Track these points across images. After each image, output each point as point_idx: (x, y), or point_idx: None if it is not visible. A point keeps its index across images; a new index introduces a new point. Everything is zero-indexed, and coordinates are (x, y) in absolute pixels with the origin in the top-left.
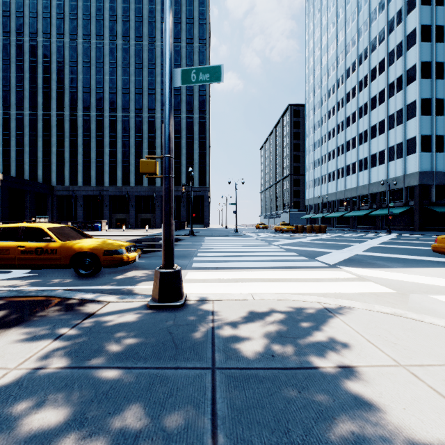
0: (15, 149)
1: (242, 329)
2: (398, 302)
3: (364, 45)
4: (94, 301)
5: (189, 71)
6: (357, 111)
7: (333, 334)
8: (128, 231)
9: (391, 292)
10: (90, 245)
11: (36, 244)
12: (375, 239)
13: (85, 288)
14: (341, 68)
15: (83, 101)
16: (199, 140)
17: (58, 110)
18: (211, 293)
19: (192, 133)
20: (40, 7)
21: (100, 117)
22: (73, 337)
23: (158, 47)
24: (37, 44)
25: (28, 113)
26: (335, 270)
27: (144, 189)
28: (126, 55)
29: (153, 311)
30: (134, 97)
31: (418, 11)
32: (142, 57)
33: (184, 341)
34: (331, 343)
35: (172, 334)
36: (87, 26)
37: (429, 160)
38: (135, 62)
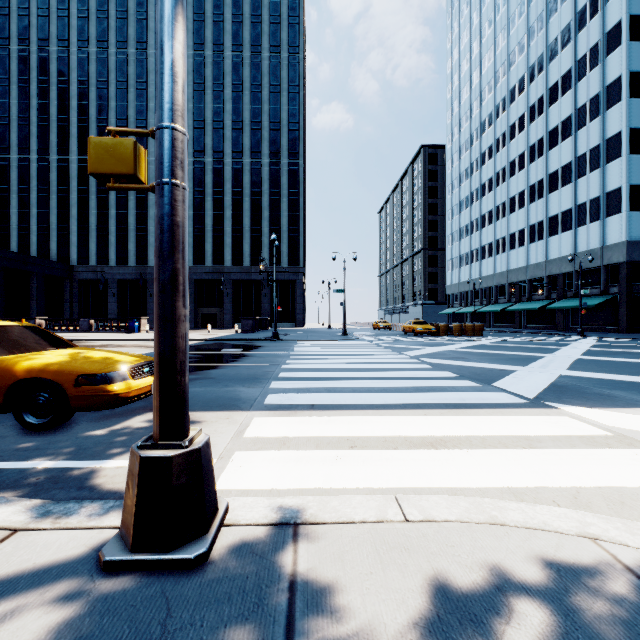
0: (17, 211)
1: None
2: None
3: (538, 51)
4: None
5: None
6: (526, 152)
7: None
8: None
9: None
10: (49, 365)
11: None
12: (568, 346)
13: (7, 468)
14: (502, 88)
15: None
16: (288, 197)
17: (79, 153)
18: (294, 487)
19: (278, 187)
20: (54, 1)
21: None
22: None
23: (228, 59)
24: (49, 56)
25: (36, 158)
26: (548, 412)
27: (208, 270)
28: None
29: (109, 583)
30: (192, 134)
31: None
32: (205, 74)
33: None
34: None
35: None
36: (122, 29)
37: None
38: (193, 81)
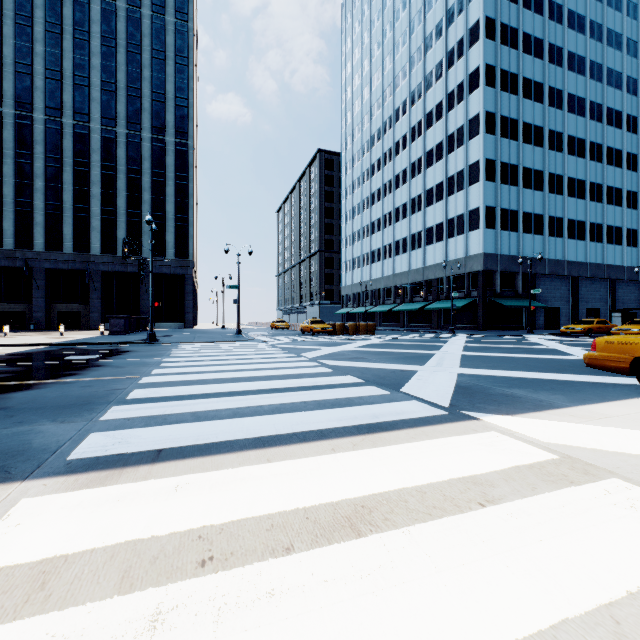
0: None
1: None
2: None
3: (418, 80)
4: None
5: None
6: (408, 168)
7: None
8: (18, 335)
9: None
10: None
11: None
12: (448, 343)
13: None
14: (389, 107)
15: None
16: (175, 181)
17: None
18: None
19: (162, 168)
20: None
21: None
22: None
23: (96, 4)
24: None
25: None
26: (473, 427)
27: (66, 258)
28: (25, 2)
29: None
30: (43, 84)
31: (483, 45)
32: (62, 13)
33: None
34: None
35: None
36: None
37: (493, 240)
38: (45, 18)
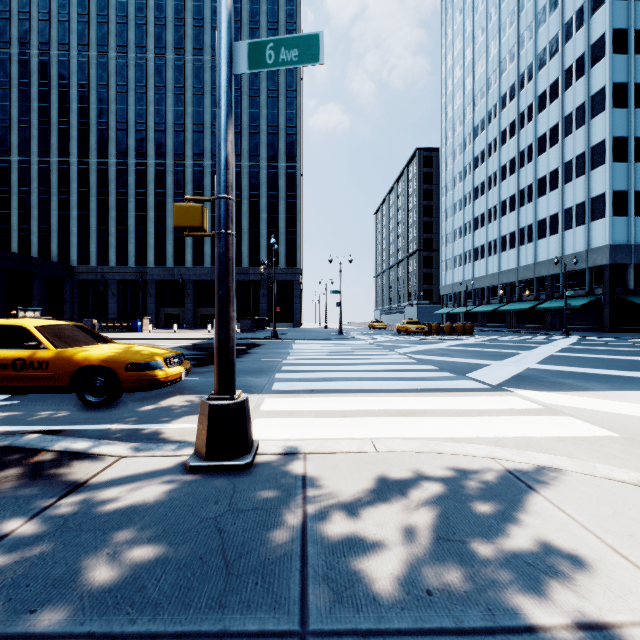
0: (18, 212)
1: (360, 519)
2: (630, 457)
3: (528, 60)
4: (93, 455)
5: (262, 45)
6: (516, 157)
7: (539, 533)
8: (181, 332)
9: (611, 436)
10: (104, 355)
11: (14, 353)
12: (548, 344)
13: (89, 429)
14: (494, 94)
15: (116, 143)
16: (286, 200)
17: (80, 155)
18: (301, 437)
19: (276, 190)
20: (54, 5)
21: (142, 167)
22: (23, 543)
23: None
24: (49, 60)
25: (37, 160)
26: (503, 394)
27: (207, 271)
28: (180, 76)
29: (195, 476)
30: (191, 137)
31: (609, 8)
32: (204, 78)
33: (245, 551)
34: (541, 555)
35: (224, 533)
36: (122, 34)
37: (624, 228)
38: (192, 85)
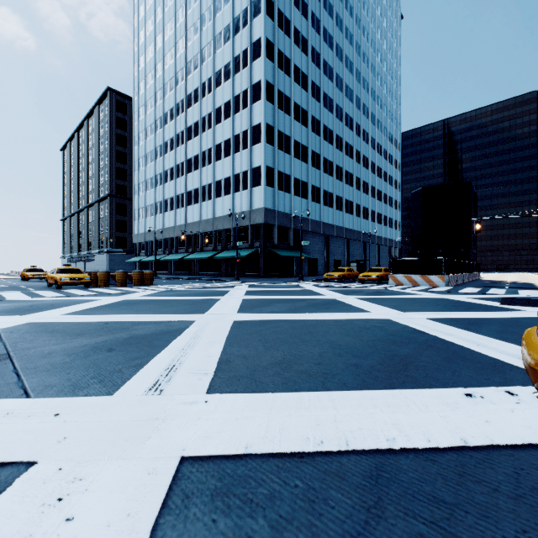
0: None
1: None
2: None
3: (208, 38)
4: None
5: None
6: (200, 121)
7: None
8: None
9: None
10: None
11: None
12: (227, 295)
13: None
14: (182, 59)
15: None
16: None
17: None
18: None
19: None
20: None
21: None
22: None
23: None
24: None
25: None
26: None
27: None
28: None
29: None
30: None
31: (264, 19)
32: None
33: None
34: None
35: None
36: None
37: (272, 197)
38: None
